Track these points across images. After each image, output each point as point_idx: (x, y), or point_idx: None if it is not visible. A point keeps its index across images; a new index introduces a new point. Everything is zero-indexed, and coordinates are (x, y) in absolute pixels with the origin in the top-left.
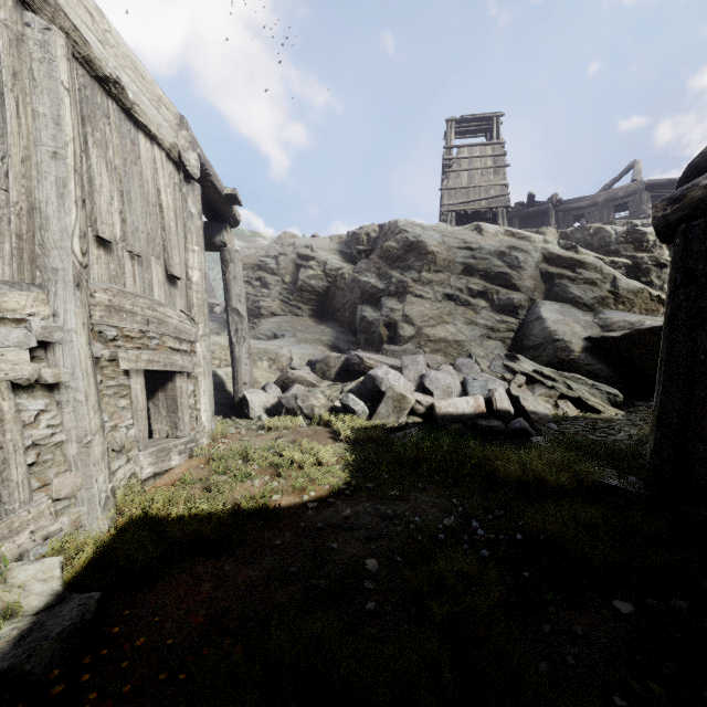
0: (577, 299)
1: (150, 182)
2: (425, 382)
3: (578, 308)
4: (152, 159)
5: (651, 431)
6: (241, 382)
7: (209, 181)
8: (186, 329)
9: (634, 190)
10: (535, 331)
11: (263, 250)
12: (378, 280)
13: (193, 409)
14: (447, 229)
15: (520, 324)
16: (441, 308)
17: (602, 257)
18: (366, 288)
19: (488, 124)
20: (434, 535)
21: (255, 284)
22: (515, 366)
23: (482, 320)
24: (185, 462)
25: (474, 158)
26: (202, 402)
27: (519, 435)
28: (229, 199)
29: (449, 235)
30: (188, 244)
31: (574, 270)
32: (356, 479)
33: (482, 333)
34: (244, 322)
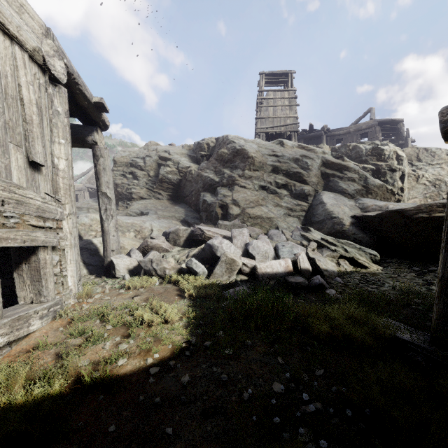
0: (344, 191)
1: (9, 77)
2: (249, 249)
3: (345, 196)
4: (13, 57)
5: (438, 296)
6: (109, 250)
7: (78, 89)
8: (50, 209)
9: (371, 125)
10: (319, 211)
11: (134, 153)
12: (215, 175)
13: (59, 276)
14: (261, 142)
15: (309, 206)
16: (258, 195)
17: (357, 164)
18: (206, 181)
19: (285, 78)
20: (266, 406)
21: (128, 176)
22: (309, 235)
23: (284, 204)
24: (47, 324)
25: (277, 99)
26: (69, 269)
27: (318, 289)
28: (97, 106)
29: (262, 146)
30: (54, 137)
31: (342, 171)
32: (195, 337)
33: (285, 212)
34: (112, 203)
